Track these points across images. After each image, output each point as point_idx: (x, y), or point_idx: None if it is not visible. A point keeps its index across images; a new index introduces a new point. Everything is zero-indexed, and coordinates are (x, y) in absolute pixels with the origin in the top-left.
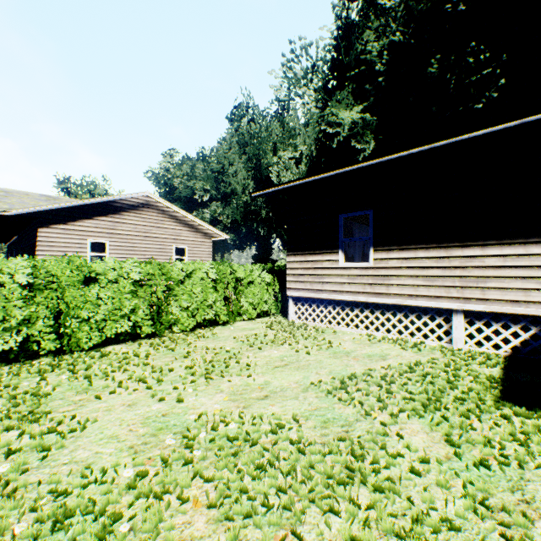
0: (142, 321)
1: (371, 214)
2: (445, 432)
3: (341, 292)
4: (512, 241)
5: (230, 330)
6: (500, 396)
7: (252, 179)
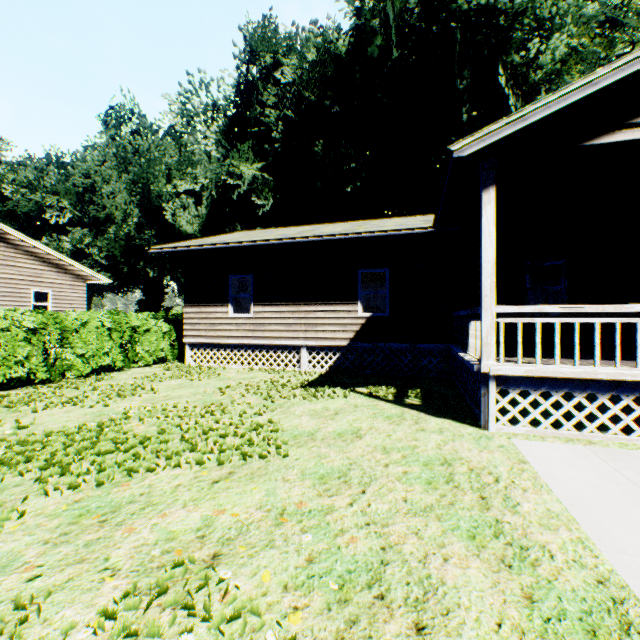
0: (37, 367)
1: (252, 278)
2: (265, 397)
3: (230, 337)
4: (329, 302)
5: (128, 374)
6: (302, 385)
7: (137, 205)
